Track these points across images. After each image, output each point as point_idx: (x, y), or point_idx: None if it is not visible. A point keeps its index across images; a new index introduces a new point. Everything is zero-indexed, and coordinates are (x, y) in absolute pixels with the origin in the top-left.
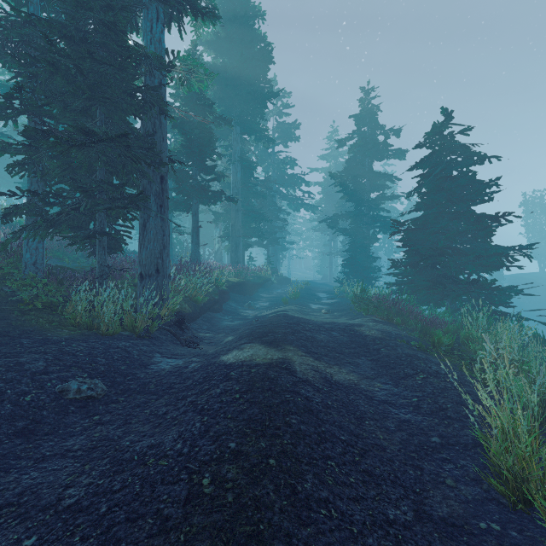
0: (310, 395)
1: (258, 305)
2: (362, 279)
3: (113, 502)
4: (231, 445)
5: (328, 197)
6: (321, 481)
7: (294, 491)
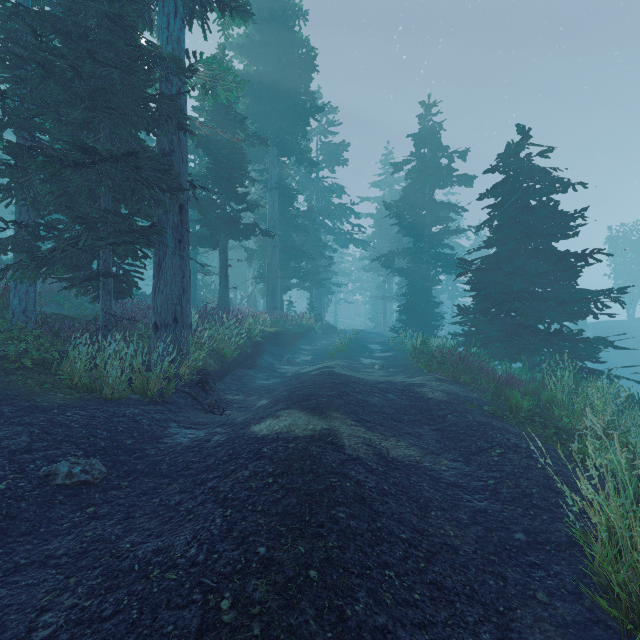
0: (362, 478)
1: (298, 360)
2: (422, 328)
3: (101, 636)
4: (260, 550)
5: (382, 231)
6: (376, 600)
7: (342, 617)
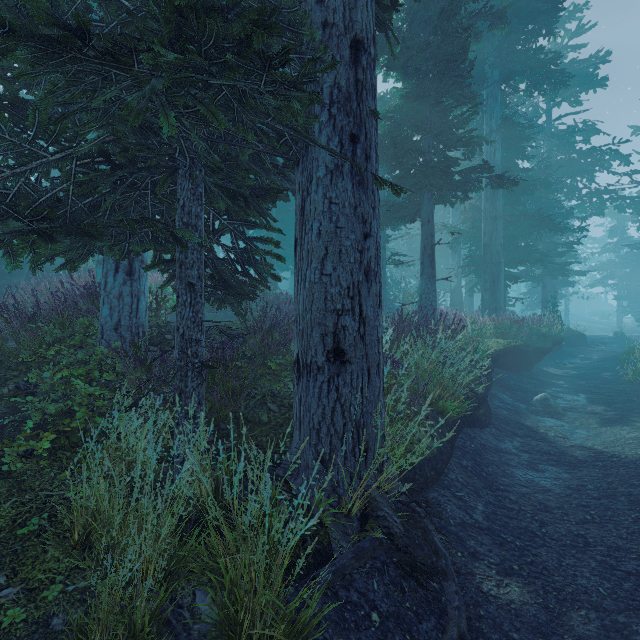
0: None
1: (560, 402)
2: None
3: None
4: None
5: None
6: None
7: None
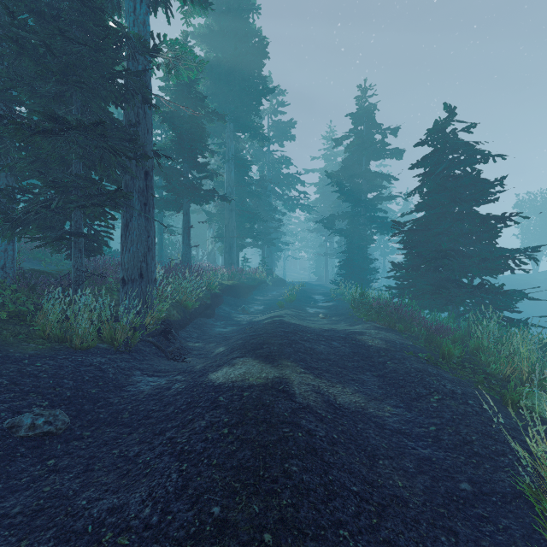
0: (313, 427)
1: (252, 309)
2: (359, 281)
3: None
4: (215, 510)
5: (324, 197)
6: None
7: None
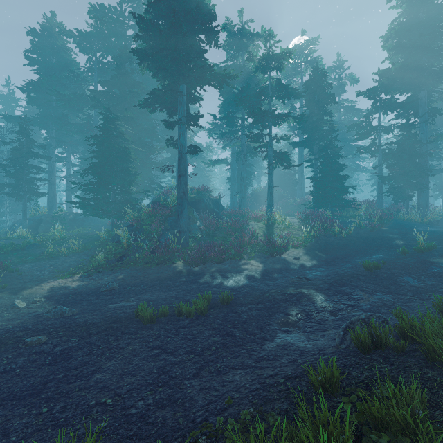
0: None
1: None
2: None
3: None
4: None
5: None
6: None
7: None
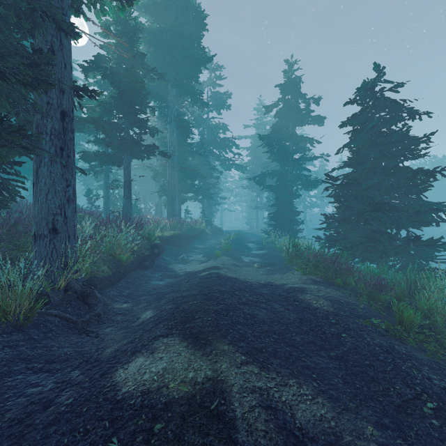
0: None
1: (191, 258)
2: (287, 231)
3: None
4: None
5: (255, 159)
6: None
7: None
